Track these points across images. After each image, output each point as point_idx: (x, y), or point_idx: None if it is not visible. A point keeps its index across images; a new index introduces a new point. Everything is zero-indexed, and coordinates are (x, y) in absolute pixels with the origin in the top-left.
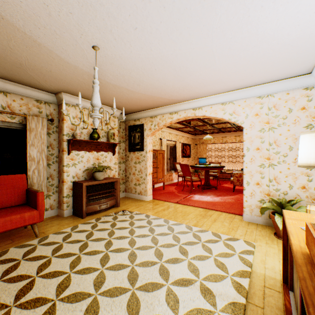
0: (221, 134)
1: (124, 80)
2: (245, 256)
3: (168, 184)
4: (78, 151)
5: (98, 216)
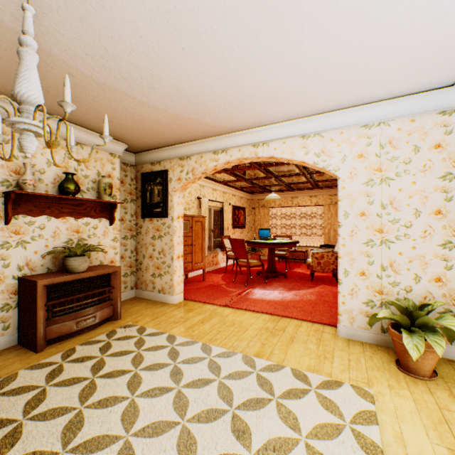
0: (290, 192)
1: (121, 73)
2: (364, 429)
3: (210, 270)
4: (31, 217)
5: (72, 345)
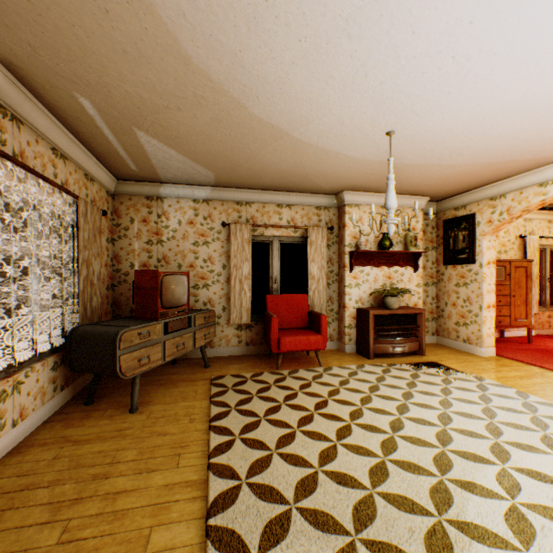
0: None
1: (432, 156)
2: None
3: (543, 334)
4: (361, 267)
5: (390, 361)
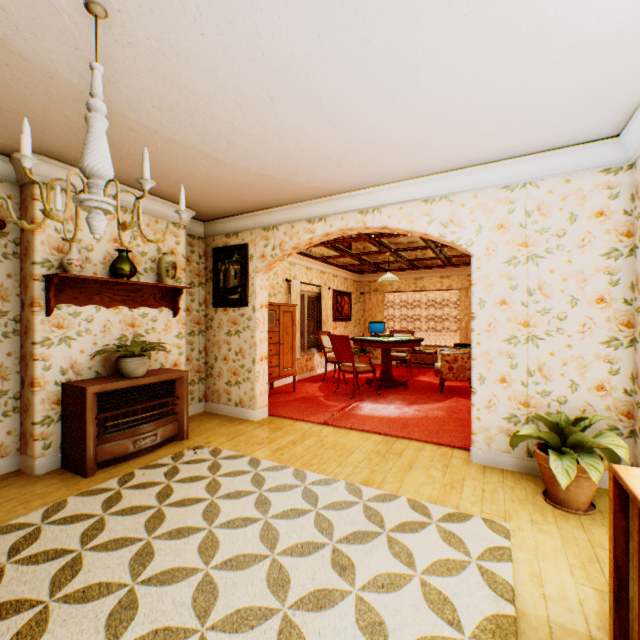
0: (413, 272)
1: (193, 127)
2: (493, 566)
3: (303, 378)
4: (76, 306)
5: (130, 469)
